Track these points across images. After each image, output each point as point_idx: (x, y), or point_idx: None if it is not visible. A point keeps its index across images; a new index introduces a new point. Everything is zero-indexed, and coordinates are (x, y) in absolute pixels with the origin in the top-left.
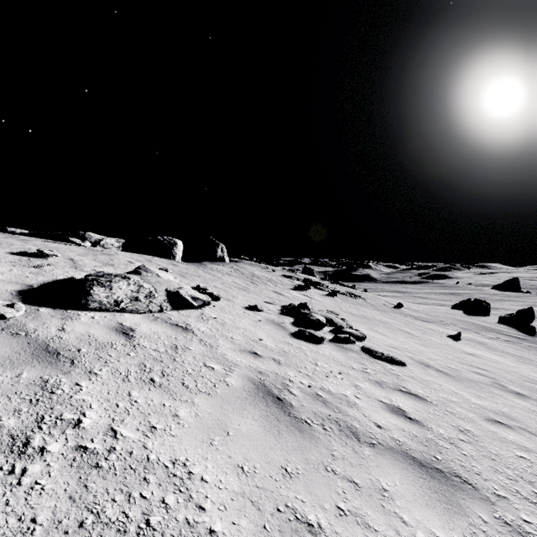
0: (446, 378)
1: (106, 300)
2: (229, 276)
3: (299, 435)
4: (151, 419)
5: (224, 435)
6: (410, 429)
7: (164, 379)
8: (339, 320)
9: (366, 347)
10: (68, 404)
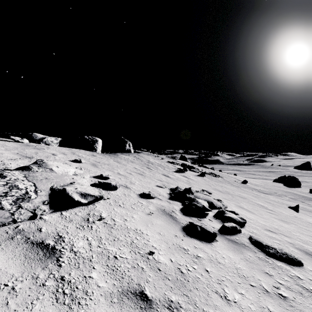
0: None
1: None
2: (132, 163)
3: None
4: None
5: None
6: None
7: None
8: (217, 202)
9: (255, 240)
10: None
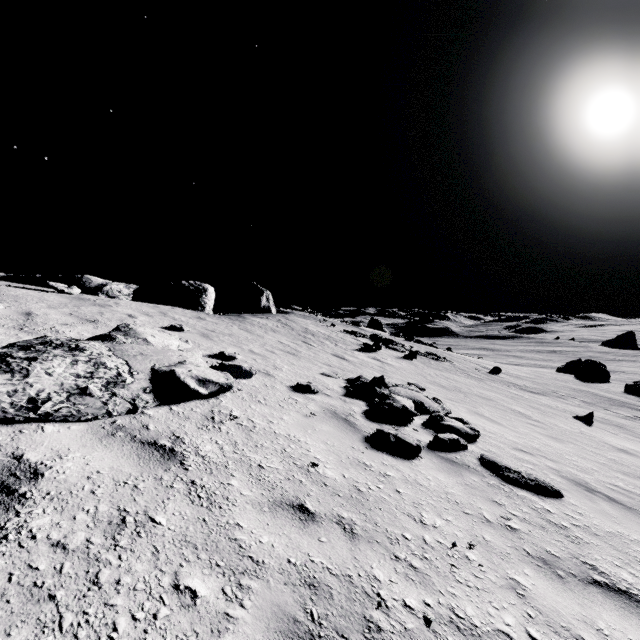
0: (636, 521)
1: (7, 400)
2: (274, 333)
3: None
4: None
5: None
6: None
7: None
8: (432, 402)
9: (488, 459)
10: None
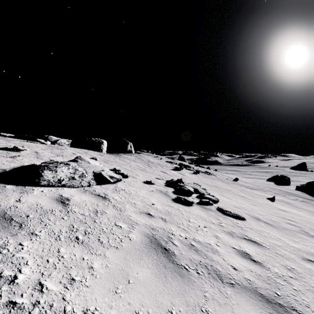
0: (271, 228)
1: (52, 179)
2: (134, 162)
3: (180, 279)
4: (72, 272)
5: (126, 283)
6: (255, 269)
7: (86, 237)
8: (201, 189)
9: (219, 208)
10: (9, 262)
